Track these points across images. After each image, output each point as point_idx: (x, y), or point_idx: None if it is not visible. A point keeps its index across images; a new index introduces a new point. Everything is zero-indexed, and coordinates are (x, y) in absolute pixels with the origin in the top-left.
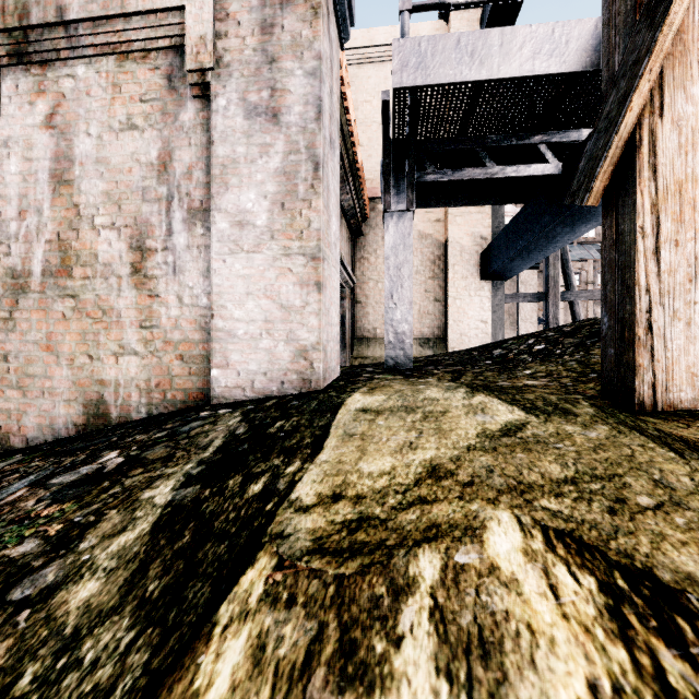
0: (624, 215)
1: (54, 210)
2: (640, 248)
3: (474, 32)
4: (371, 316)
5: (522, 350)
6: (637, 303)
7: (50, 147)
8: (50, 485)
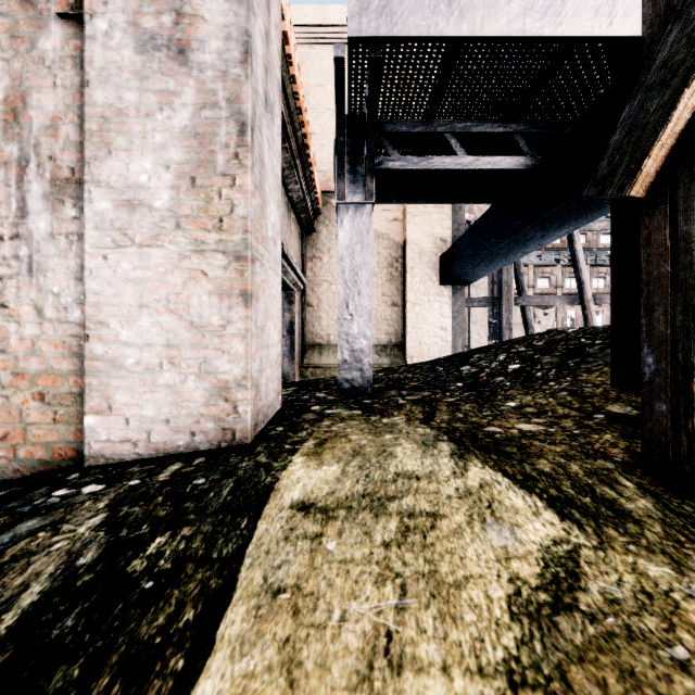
0: (689, 211)
1: None
2: None
3: None
4: (324, 321)
5: (495, 369)
6: None
7: None
8: None
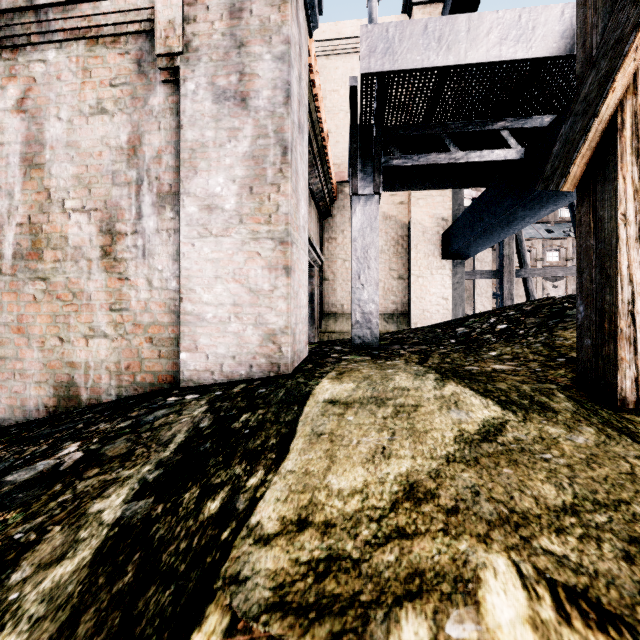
0: (603, 201)
1: (24, 193)
2: (622, 236)
3: (441, 18)
4: (339, 292)
5: (485, 329)
6: (619, 293)
7: (21, 131)
8: (3, 484)
